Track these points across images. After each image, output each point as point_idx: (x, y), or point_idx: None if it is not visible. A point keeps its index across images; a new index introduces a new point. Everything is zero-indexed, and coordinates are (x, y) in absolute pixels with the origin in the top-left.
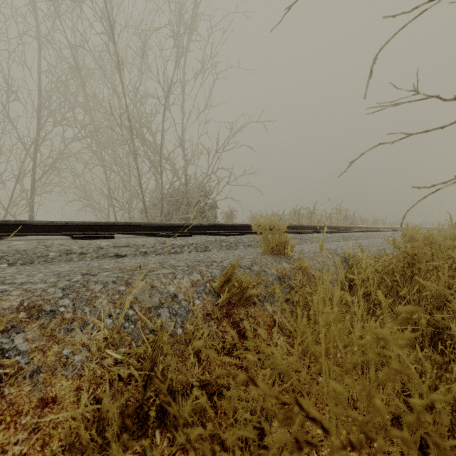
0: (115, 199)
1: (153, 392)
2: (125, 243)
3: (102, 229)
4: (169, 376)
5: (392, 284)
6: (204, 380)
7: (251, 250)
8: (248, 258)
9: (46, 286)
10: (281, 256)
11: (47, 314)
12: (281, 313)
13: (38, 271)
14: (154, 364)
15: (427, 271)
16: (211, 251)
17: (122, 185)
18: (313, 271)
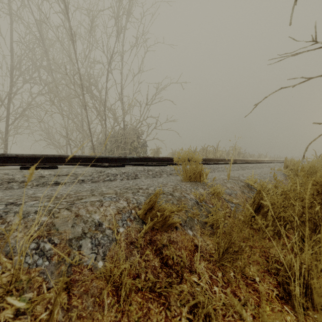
0: (70, 138)
1: None
2: (65, 172)
3: (49, 161)
4: None
5: (304, 210)
6: None
7: (172, 178)
8: (170, 185)
9: None
10: (197, 183)
11: None
12: (201, 236)
13: None
14: None
15: None
16: (140, 178)
17: (76, 128)
18: (224, 196)
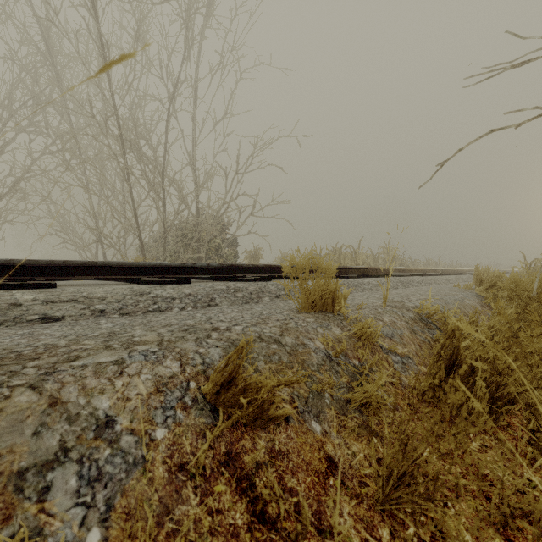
0: (101, 232)
1: None
2: (68, 295)
3: (43, 272)
4: None
5: None
6: None
7: (280, 304)
8: (275, 320)
9: None
10: (328, 315)
11: None
12: (339, 433)
13: None
14: None
15: None
16: (219, 306)
17: (111, 214)
18: (381, 340)
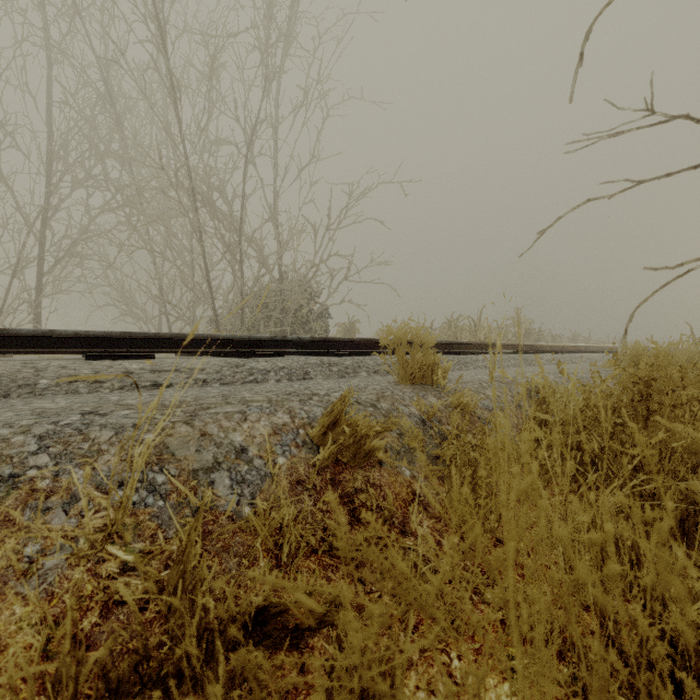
0: (169, 302)
1: (180, 627)
2: (170, 365)
3: (136, 345)
4: (199, 602)
5: (614, 430)
6: (277, 604)
7: (378, 378)
8: (372, 389)
9: (10, 433)
10: (426, 387)
11: (3, 482)
12: (426, 479)
13: (10, 408)
14: (182, 575)
15: (675, 406)
16: (314, 379)
17: (180, 281)
18: (479, 411)
